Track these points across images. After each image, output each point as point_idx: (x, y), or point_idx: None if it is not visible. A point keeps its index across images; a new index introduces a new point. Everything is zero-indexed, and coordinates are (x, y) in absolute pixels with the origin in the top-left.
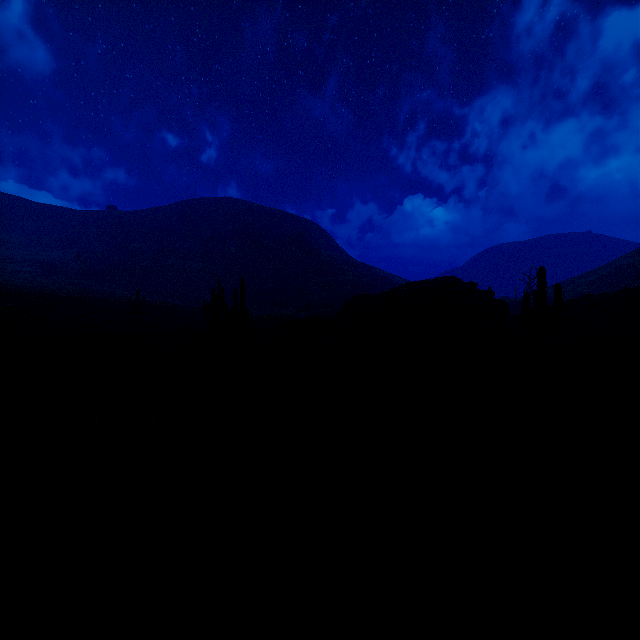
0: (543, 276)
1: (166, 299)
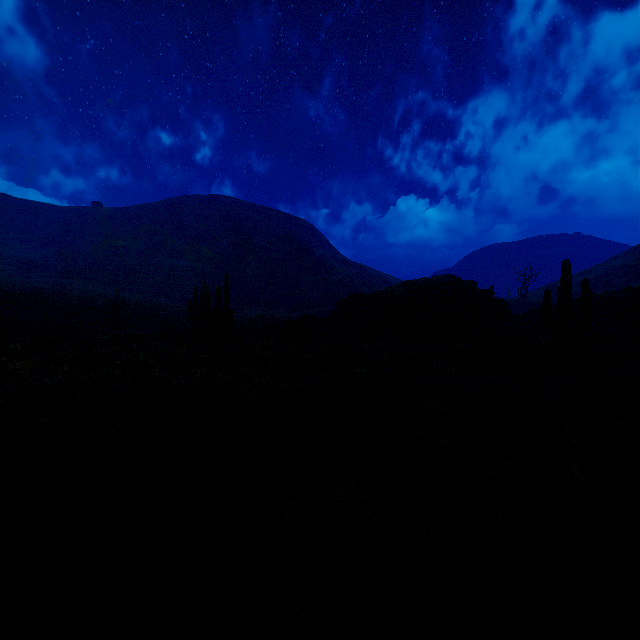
0: (568, 271)
1: (152, 298)
